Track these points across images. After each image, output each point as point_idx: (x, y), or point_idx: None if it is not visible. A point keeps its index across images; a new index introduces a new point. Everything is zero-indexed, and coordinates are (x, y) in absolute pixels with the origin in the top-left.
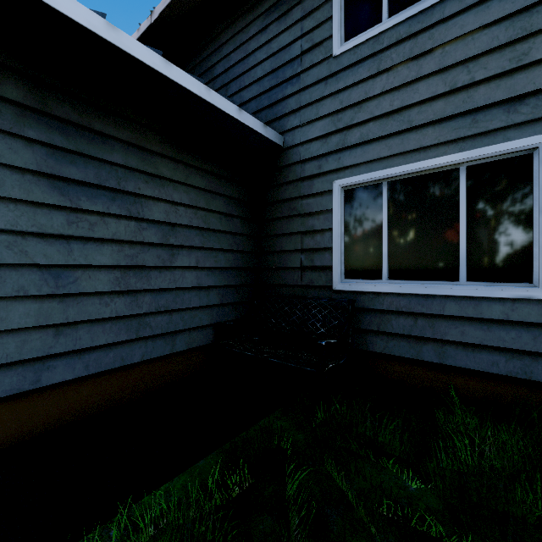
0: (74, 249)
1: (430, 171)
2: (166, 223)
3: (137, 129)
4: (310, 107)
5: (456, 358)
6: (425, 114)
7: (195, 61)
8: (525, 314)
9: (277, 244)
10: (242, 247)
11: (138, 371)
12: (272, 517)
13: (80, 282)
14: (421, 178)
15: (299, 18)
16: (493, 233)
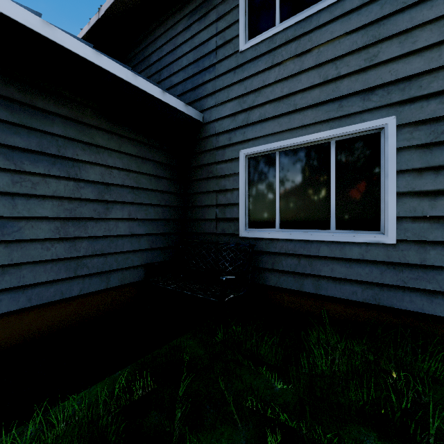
0: (18, 204)
1: (310, 144)
2: (101, 183)
3: (75, 106)
4: (223, 91)
5: (328, 289)
6: (306, 100)
7: (135, 50)
8: (375, 255)
9: (198, 200)
10: (170, 203)
11: (76, 303)
12: (163, 412)
13: (24, 231)
14: (303, 149)
15: (214, 19)
16: (354, 192)
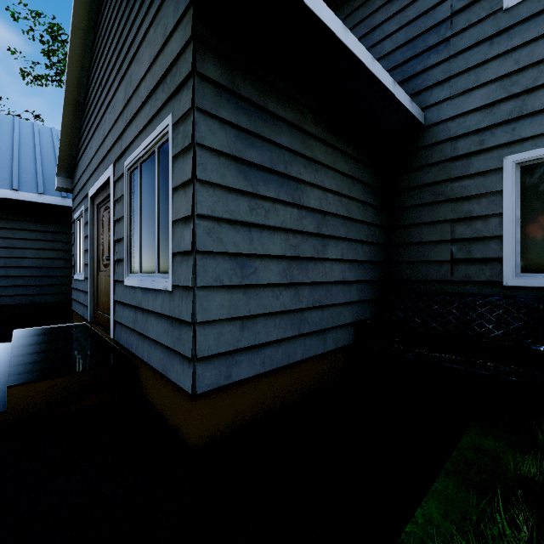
0: (253, 237)
1: None
2: (319, 212)
3: (298, 109)
4: (465, 75)
5: None
6: None
7: None
8: None
9: (414, 235)
10: (375, 239)
11: (298, 370)
12: None
13: (258, 273)
14: None
15: None
16: None
